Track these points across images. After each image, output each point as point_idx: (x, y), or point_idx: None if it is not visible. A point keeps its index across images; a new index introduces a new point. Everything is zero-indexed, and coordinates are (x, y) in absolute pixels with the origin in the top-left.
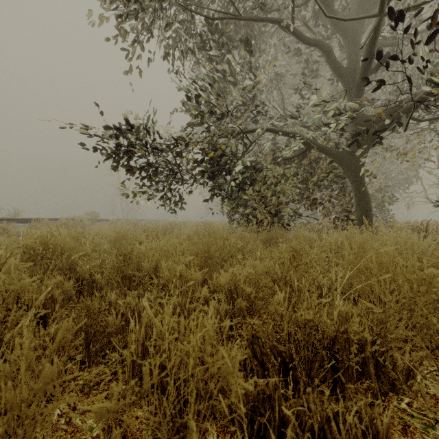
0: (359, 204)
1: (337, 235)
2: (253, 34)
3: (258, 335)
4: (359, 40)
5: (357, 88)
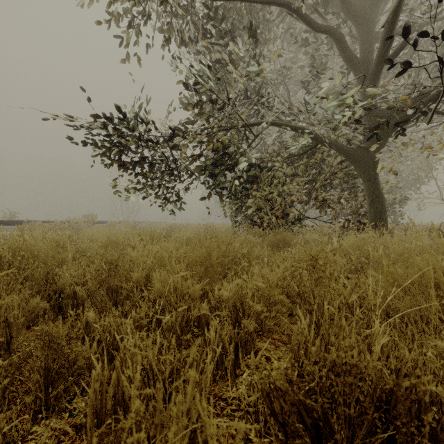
0: (373, 204)
1: (354, 239)
2: (258, 22)
3: (278, 384)
4: (373, 28)
5: (371, 79)
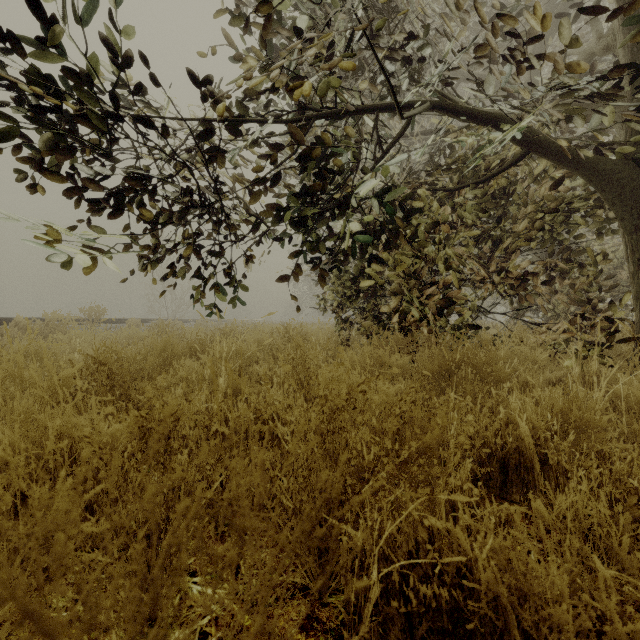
0: None
1: None
2: None
3: None
4: None
5: None
